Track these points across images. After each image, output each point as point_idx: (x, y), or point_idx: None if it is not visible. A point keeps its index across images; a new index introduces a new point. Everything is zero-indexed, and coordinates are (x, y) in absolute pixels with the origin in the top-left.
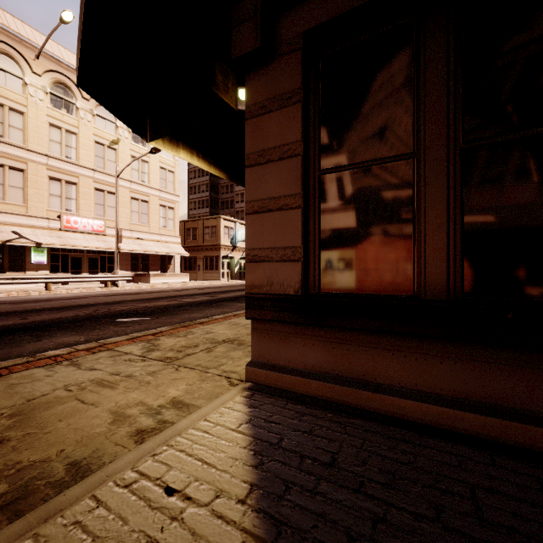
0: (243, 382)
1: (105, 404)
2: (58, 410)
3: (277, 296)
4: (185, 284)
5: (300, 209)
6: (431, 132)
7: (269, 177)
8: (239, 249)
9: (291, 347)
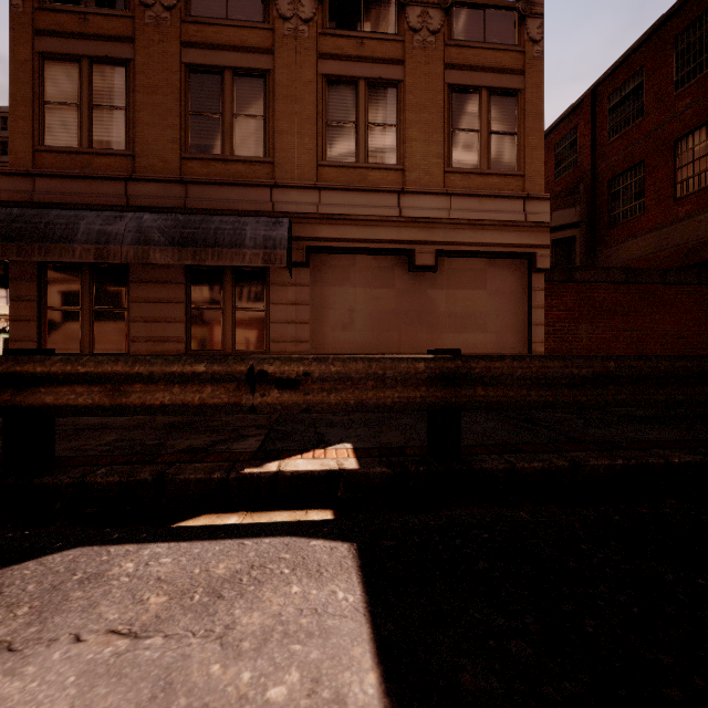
0: None
1: None
2: None
3: None
4: None
5: (37, 322)
6: (86, 303)
7: (22, 307)
8: None
9: None
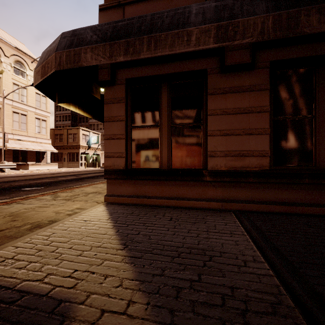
0: (103, 202)
1: (48, 211)
2: (29, 213)
3: (116, 170)
4: (55, 170)
5: (125, 139)
6: (164, 120)
7: (113, 127)
8: (92, 149)
9: (121, 187)
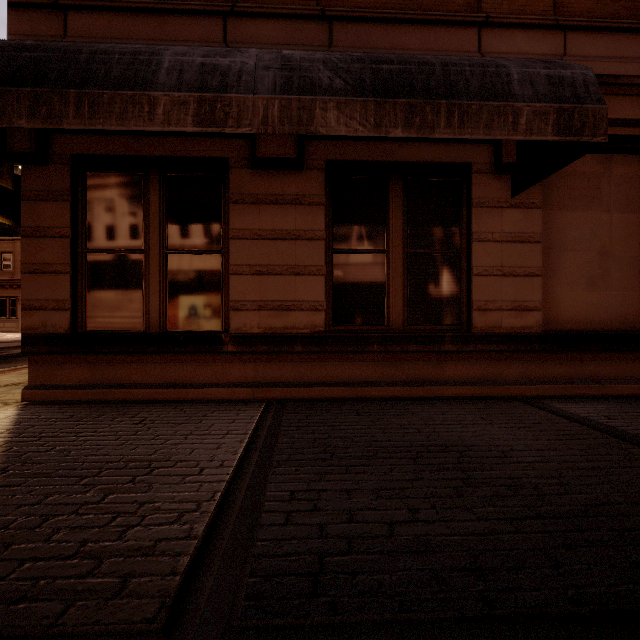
0: (19, 402)
1: None
2: None
3: (51, 335)
4: None
5: (70, 274)
6: (152, 241)
7: (44, 248)
8: None
9: (63, 370)
